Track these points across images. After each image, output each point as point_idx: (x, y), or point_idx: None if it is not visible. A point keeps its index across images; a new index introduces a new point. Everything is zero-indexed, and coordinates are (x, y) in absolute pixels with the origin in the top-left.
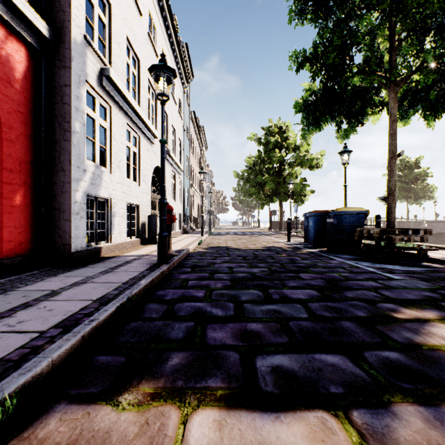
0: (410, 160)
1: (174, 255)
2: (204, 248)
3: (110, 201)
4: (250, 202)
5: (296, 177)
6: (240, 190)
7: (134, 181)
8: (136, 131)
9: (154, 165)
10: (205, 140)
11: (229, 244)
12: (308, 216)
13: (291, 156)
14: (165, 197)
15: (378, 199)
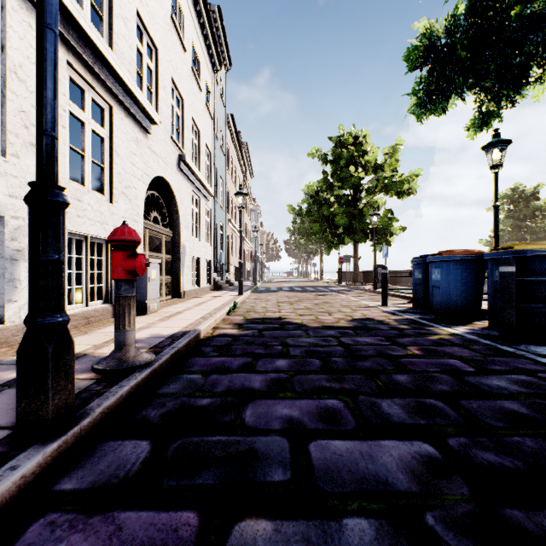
0: (526, 190)
1: (135, 365)
2: (235, 324)
3: (2, 222)
4: (309, 247)
5: (378, 209)
6: (297, 230)
7: (97, 192)
8: (101, 92)
9: (151, 173)
10: (250, 164)
11: (285, 312)
12: (424, 262)
13: (370, 180)
14: (179, 231)
15: (480, 242)
